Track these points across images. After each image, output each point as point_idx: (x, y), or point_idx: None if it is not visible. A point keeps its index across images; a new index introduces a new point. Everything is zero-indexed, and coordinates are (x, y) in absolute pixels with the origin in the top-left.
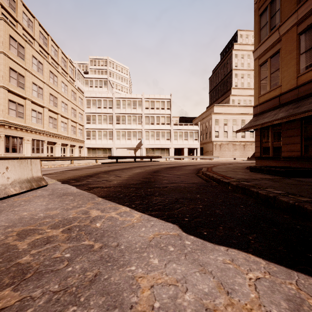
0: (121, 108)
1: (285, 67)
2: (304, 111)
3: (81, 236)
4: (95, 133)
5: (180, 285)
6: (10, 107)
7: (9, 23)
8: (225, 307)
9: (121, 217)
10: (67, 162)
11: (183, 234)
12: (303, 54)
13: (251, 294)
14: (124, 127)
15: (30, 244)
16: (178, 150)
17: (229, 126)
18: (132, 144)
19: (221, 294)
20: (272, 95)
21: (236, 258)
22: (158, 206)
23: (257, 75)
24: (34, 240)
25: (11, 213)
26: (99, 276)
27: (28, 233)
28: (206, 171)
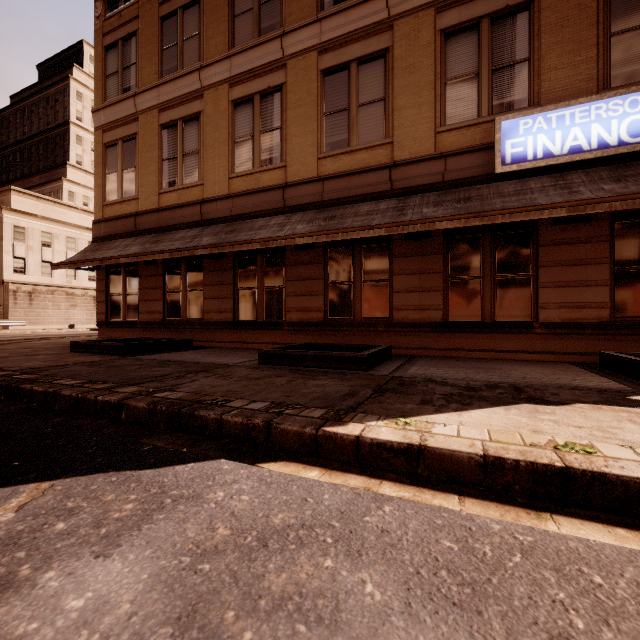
0: None
1: (145, 170)
2: (159, 251)
3: None
4: None
5: None
6: None
7: None
8: None
9: None
10: None
11: None
12: (167, 162)
13: None
14: None
15: None
16: None
17: (59, 252)
18: None
19: None
20: (126, 210)
21: None
22: None
23: (101, 161)
24: None
25: None
26: None
27: None
28: None
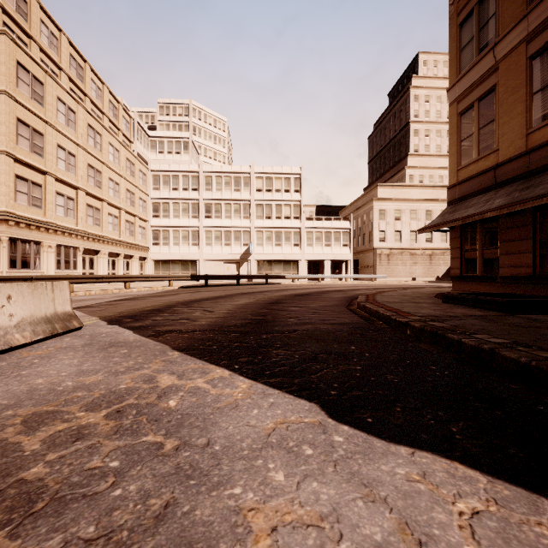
0: (214, 190)
1: (506, 117)
2: (541, 195)
3: (140, 425)
4: (168, 235)
5: (328, 527)
6: (19, 189)
7: (17, 40)
8: None
9: (214, 388)
10: (118, 285)
11: (328, 422)
12: (539, 94)
13: (466, 546)
14: (218, 224)
15: (46, 442)
16: (313, 264)
17: (405, 223)
18: (233, 253)
19: (408, 545)
20: (482, 166)
21: (431, 470)
22: (282, 368)
23: (455, 131)
24: (53, 433)
25: (15, 380)
26: (173, 507)
27: (42, 420)
28: (366, 301)
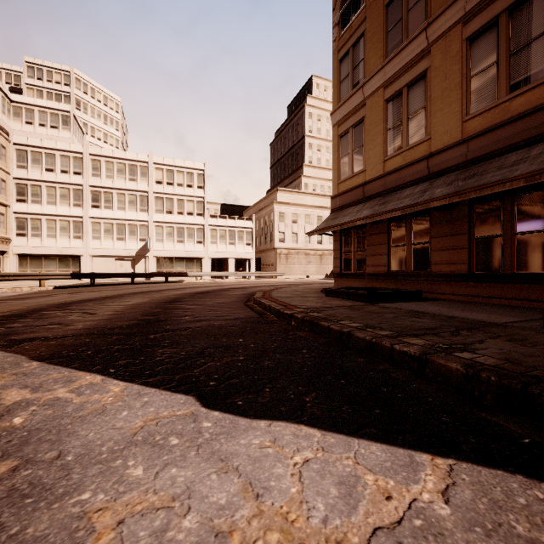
0: (103, 177)
1: (371, 145)
2: (391, 210)
3: None
4: (40, 224)
5: (178, 505)
6: None
7: None
8: (250, 521)
9: (79, 396)
10: None
11: (201, 411)
12: (391, 131)
13: (293, 488)
14: (109, 216)
15: None
16: (218, 262)
17: (301, 226)
18: (127, 248)
19: (247, 501)
20: (355, 182)
21: (281, 435)
22: (164, 366)
23: (336, 150)
24: None
25: None
26: None
27: None
28: (262, 297)
